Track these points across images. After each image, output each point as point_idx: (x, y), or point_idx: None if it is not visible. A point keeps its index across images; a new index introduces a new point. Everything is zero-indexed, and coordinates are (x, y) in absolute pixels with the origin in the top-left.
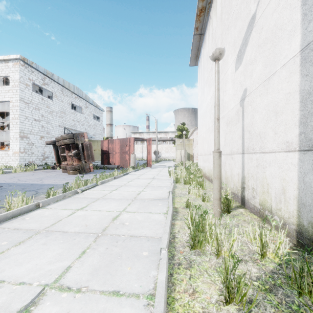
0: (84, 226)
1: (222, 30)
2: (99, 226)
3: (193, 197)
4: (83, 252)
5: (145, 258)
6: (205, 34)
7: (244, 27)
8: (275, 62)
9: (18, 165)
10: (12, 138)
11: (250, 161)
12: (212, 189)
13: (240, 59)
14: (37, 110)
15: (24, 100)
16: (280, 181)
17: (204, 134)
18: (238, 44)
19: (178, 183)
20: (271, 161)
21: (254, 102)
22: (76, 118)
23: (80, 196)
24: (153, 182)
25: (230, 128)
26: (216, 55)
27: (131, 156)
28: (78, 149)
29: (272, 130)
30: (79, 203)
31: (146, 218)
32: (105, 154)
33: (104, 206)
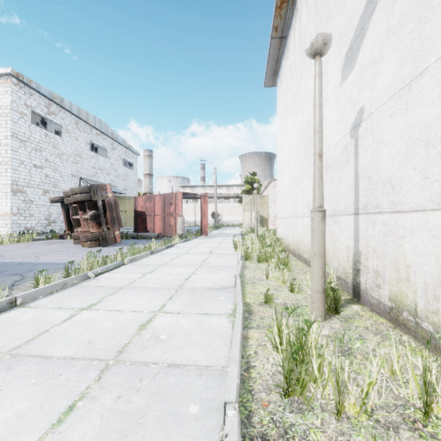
0: (85, 343)
1: (318, 23)
2: (113, 343)
3: (275, 284)
4: (70, 407)
5: (194, 423)
6: (288, 37)
7: (358, 8)
8: (423, 53)
9: (8, 232)
10: (0, 192)
11: (371, 226)
12: (301, 269)
13: (352, 61)
14: (38, 151)
15: (18, 136)
16: (437, 261)
17: (287, 187)
18: (348, 39)
19: (249, 260)
20: (415, 226)
21: (378, 129)
22: (97, 164)
23: (92, 283)
24: (210, 258)
25: (332, 175)
26: (318, 46)
27: (178, 219)
28: (97, 210)
29: (417, 173)
30: (88, 296)
31: (198, 326)
32: (141, 217)
33: (128, 302)
